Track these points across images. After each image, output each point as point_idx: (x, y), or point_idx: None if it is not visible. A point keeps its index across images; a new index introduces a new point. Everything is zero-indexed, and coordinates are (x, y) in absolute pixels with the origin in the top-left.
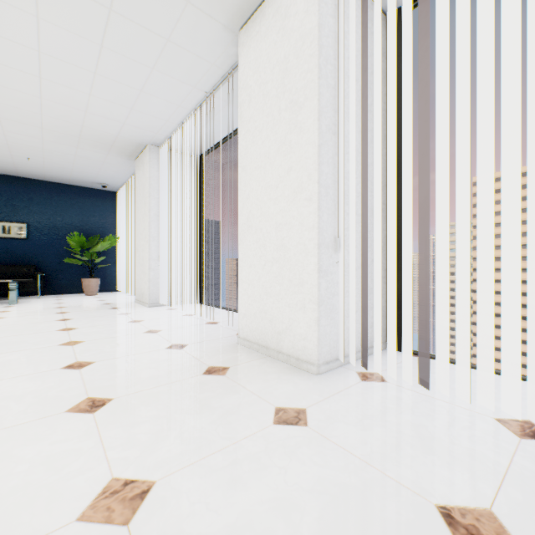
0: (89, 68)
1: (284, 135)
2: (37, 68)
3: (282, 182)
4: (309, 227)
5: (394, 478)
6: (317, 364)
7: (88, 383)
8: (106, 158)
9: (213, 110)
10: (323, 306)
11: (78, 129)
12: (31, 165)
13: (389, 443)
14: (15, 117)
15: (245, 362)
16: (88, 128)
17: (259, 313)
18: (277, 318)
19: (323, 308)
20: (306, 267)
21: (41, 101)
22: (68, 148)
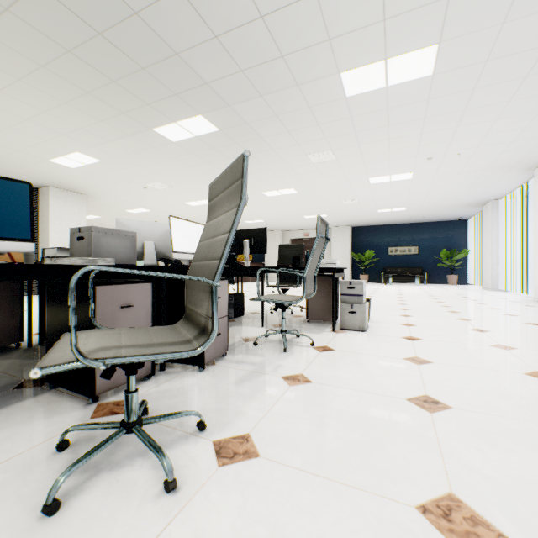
0: (462, 192)
1: None
2: (442, 197)
3: None
4: None
5: None
6: None
7: (470, 299)
8: (463, 209)
9: (531, 184)
10: None
11: (451, 205)
12: (422, 218)
13: None
14: (426, 207)
15: (528, 302)
16: (456, 203)
17: None
18: None
19: None
20: None
21: (439, 202)
22: (444, 210)
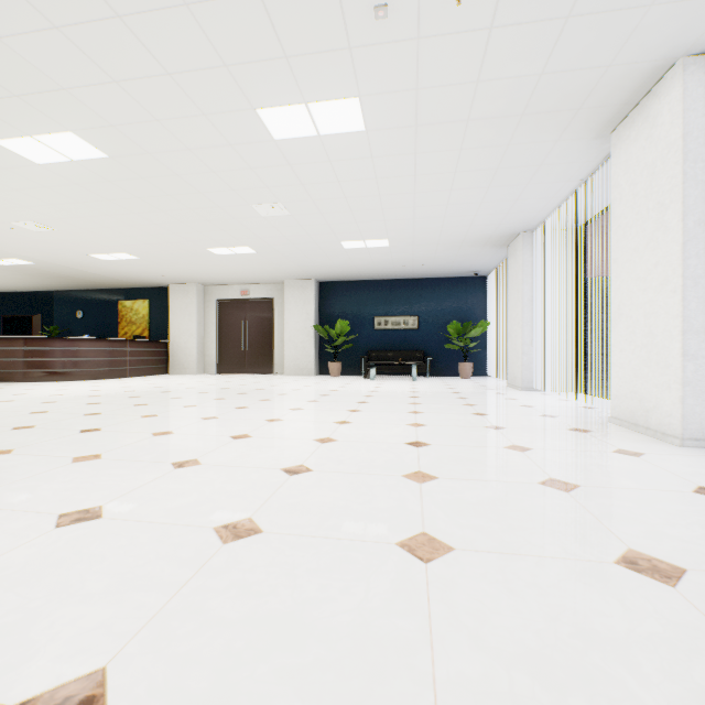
0: (477, 202)
1: (651, 233)
2: (443, 213)
3: (649, 275)
4: (673, 316)
5: (681, 477)
6: (680, 437)
7: (489, 421)
8: (481, 252)
9: (590, 189)
10: (688, 387)
11: (462, 238)
12: (423, 269)
13: (700, 473)
14: (422, 243)
15: (608, 431)
16: (469, 235)
17: (628, 393)
18: (645, 398)
19: (690, 388)
20: (670, 352)
21: (441, 229)
22: (451, 252)
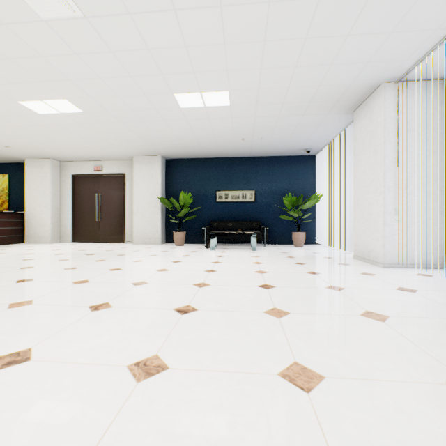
0: None
1: None
2: (307, 26)
3: None
4: None
5: None
6: None
7: None
8: (323, 119)
9: None
10: None
11: (312, 93)
12: (261, 145)
13: None
14: (267, 100)
15: None
16: (322, 87)
17: None
18: None
19: None
20: None
21: (293, 71)
22: (294, 118)
